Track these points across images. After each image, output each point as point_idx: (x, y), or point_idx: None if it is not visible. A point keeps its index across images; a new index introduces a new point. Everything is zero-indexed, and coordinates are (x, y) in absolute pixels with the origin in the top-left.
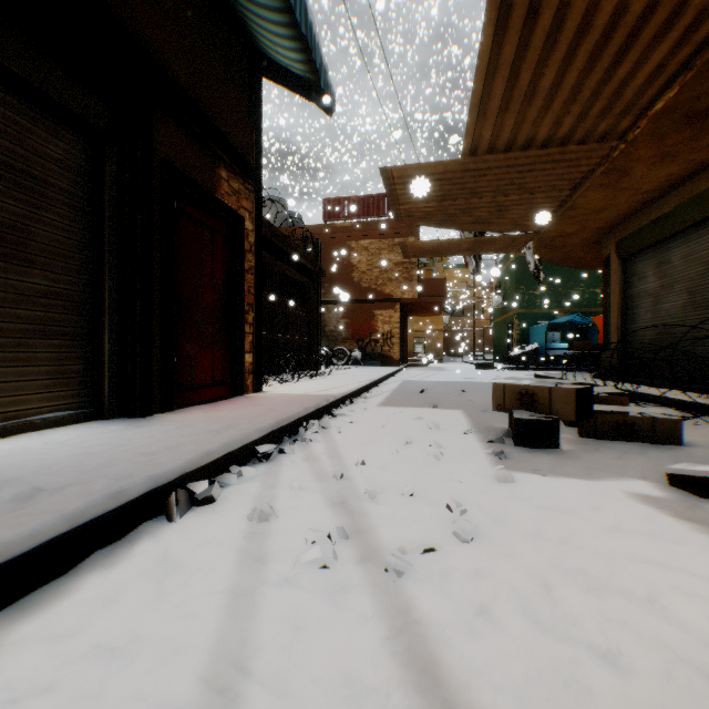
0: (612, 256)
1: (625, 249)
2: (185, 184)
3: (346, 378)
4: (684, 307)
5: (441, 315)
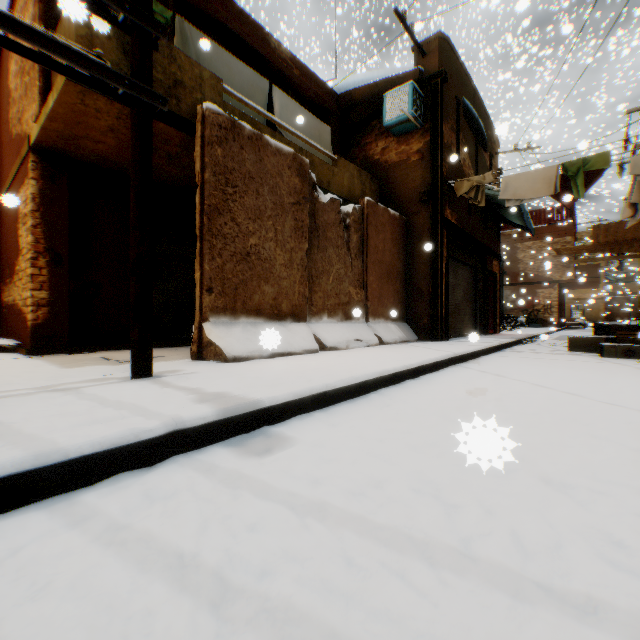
0: None
1: None
2: (489, 272)
3: (527, 331)
4: None
5: (600, 284)
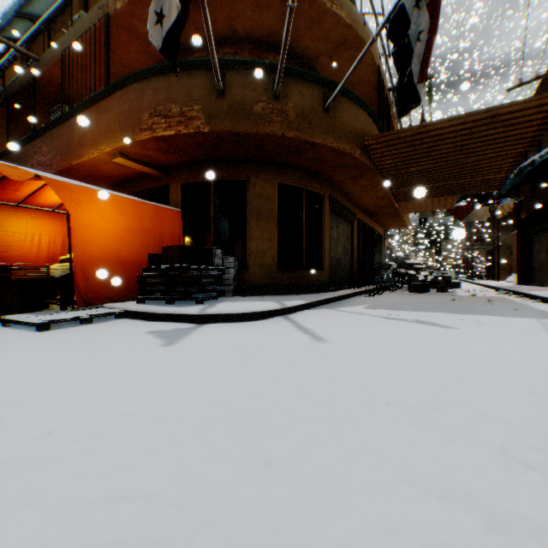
0: (326, 201)
1: (334, 206)
2: None
3: None
4: (342, 252)
5: None
